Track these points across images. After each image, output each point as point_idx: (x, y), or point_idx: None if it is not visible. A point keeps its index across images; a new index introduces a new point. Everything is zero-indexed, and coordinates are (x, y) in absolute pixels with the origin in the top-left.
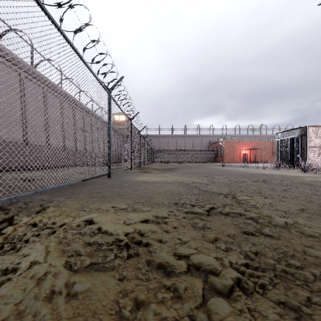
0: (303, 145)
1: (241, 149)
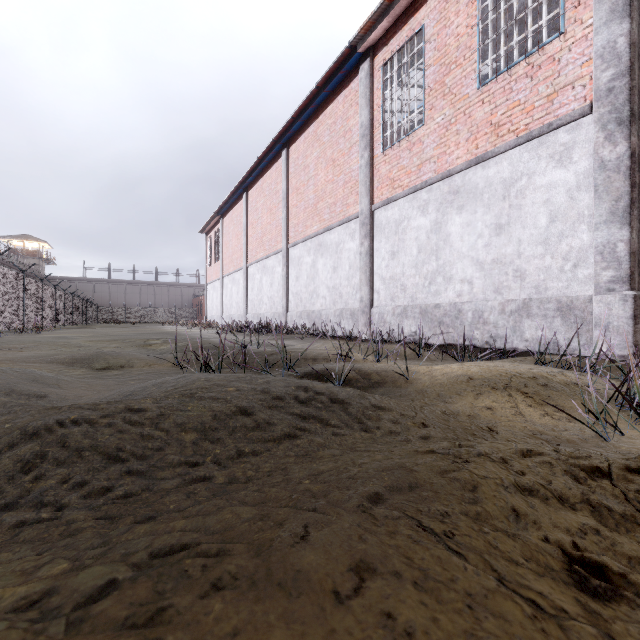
0: None
1: None
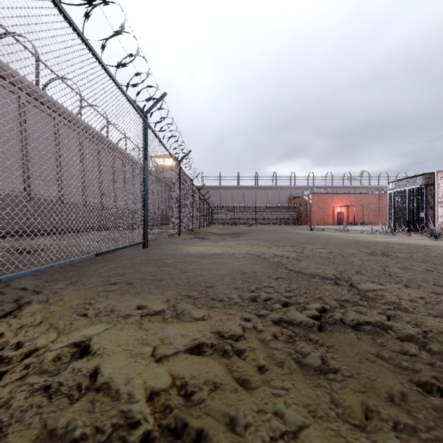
0: (429, 200)
1: (334, 205)
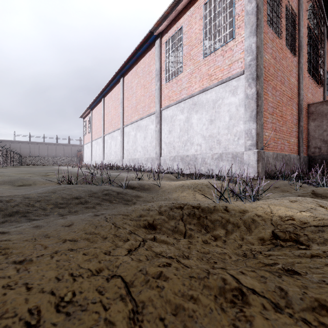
0: None
1: None
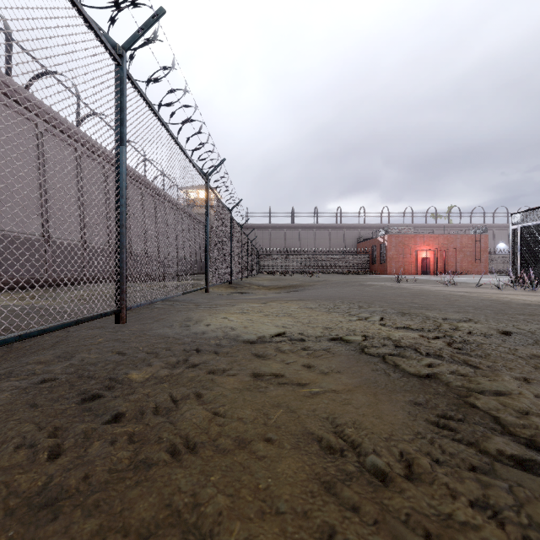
0: None
1: (417, 249)
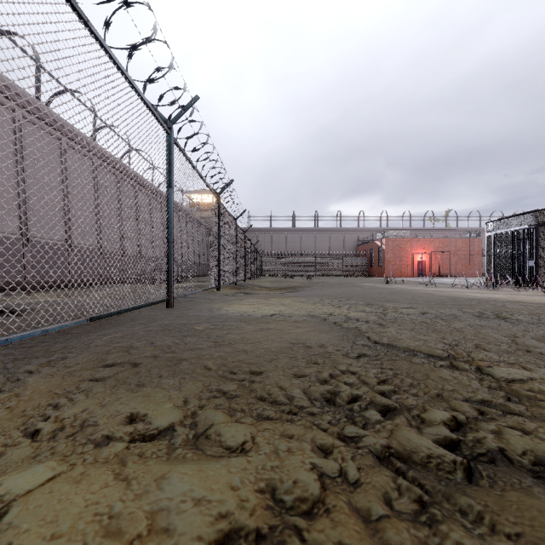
0: (541, 244)
1: (413, 252)
